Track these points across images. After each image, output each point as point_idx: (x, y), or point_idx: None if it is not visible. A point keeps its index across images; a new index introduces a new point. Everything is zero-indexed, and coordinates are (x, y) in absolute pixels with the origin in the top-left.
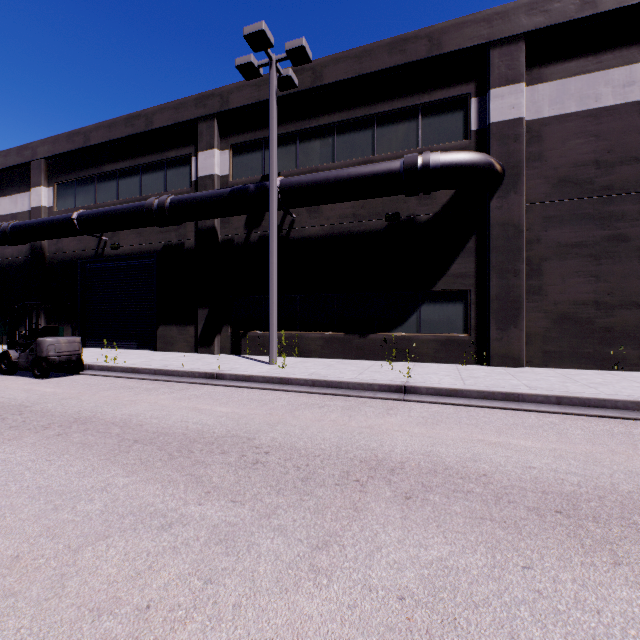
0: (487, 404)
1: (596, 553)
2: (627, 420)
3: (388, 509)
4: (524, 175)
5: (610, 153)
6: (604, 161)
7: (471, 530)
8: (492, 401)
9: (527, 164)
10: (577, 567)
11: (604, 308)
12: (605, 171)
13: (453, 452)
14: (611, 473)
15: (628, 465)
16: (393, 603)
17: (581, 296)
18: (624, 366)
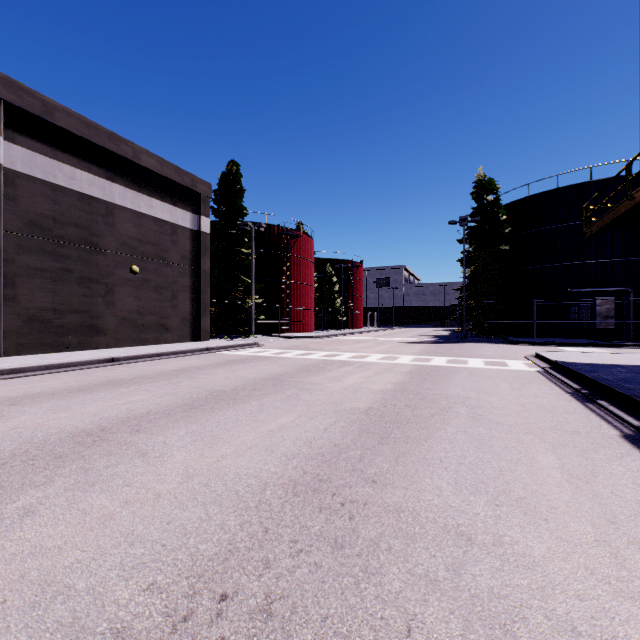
0: (2, 377)
1: (94, 392)
2: (83, 370)
3: (12, 407)
4: (3, 209)
5: (63, 216)
6: (60, 219)
7: (54, 400)
8: (3, 376)
9: (4, 200)
10: (91, 394)
11: (60, 313)
12: (60, 226)
13: (13, 393)
14: (87, 381)
15: (92, 379)
16: (48, 411)
17: (45, 304)
18: (71, 348)
